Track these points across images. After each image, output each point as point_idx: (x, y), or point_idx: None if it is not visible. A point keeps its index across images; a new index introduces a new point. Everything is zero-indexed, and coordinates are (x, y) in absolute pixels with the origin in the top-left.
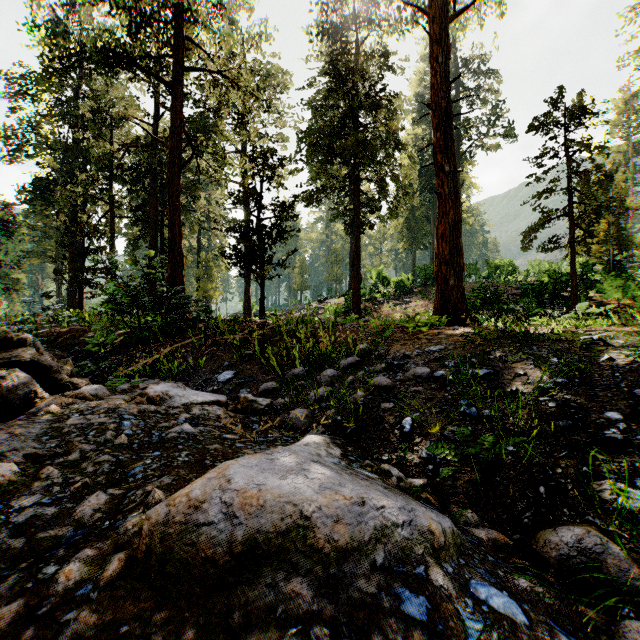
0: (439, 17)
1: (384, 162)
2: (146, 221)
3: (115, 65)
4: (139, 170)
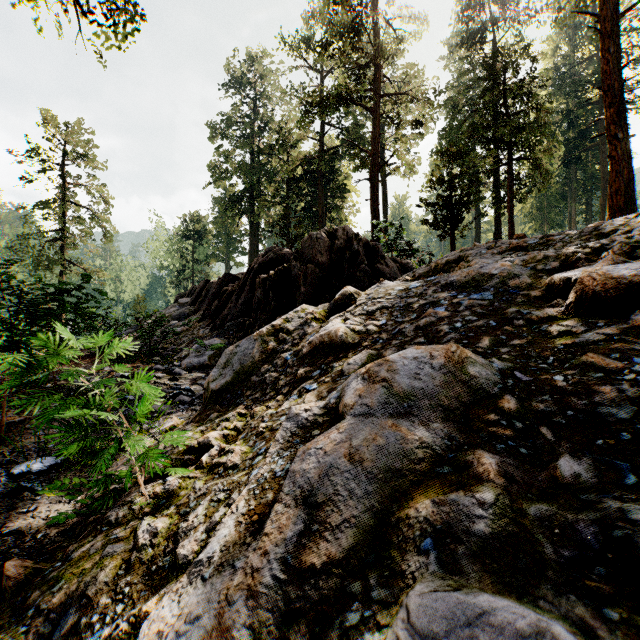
0: (611, 15)
1: (538, 140)
2: (311, 218)
3: (339, 104)
4: (306, 179)
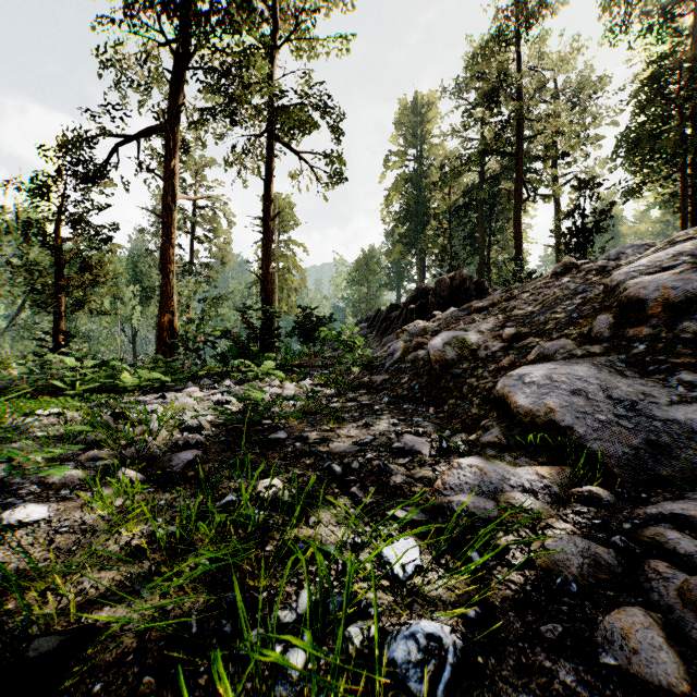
0: None
1: None
2: (473, 245)
3: (484, 156)
4: (468, 208)
